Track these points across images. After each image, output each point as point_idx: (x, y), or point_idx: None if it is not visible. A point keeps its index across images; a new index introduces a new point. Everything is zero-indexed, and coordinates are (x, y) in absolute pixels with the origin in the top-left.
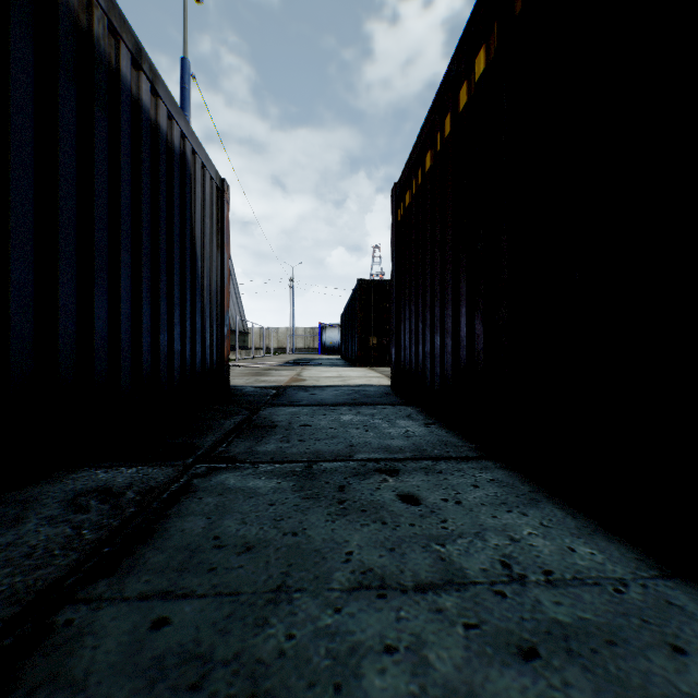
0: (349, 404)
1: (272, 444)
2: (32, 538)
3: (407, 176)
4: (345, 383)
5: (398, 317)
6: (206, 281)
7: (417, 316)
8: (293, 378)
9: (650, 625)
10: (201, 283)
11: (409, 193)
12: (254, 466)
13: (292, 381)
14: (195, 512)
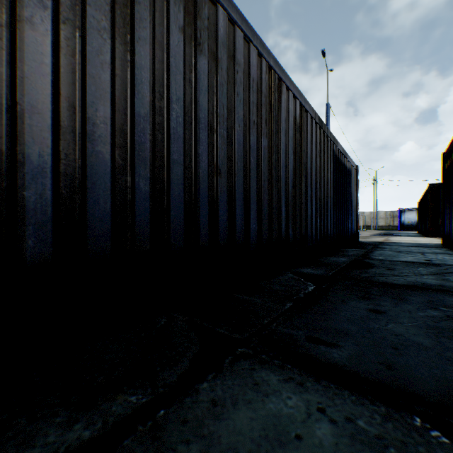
0: (414, 246)
1: (386, 249)
2: (353, 251)
3: (446, 153)
4: (414, 242)
5: (444, 212)
6: (353, 204)
7: (449, 213)
8: (384, 240)
9: (452, 260)
10: (352, 205)
11: (447, 161)
12: (384, 251)
13: (384, 240)
14: (376, 252)
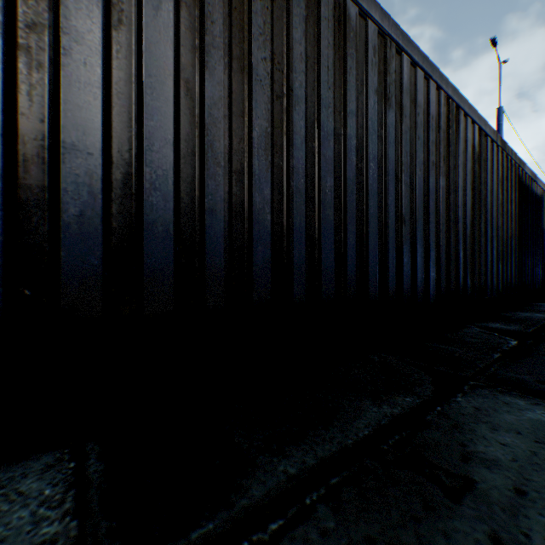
0: None
1: None
2: None
3: None
4: None
5: None
6: (544, 243)
7: None
8: None
9: None
10: (543, 244)
11: None
12: None
13: None
14: None
